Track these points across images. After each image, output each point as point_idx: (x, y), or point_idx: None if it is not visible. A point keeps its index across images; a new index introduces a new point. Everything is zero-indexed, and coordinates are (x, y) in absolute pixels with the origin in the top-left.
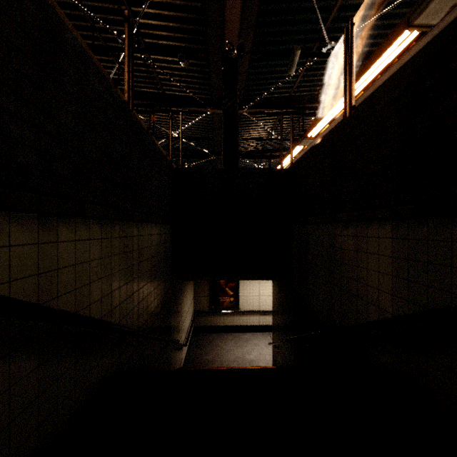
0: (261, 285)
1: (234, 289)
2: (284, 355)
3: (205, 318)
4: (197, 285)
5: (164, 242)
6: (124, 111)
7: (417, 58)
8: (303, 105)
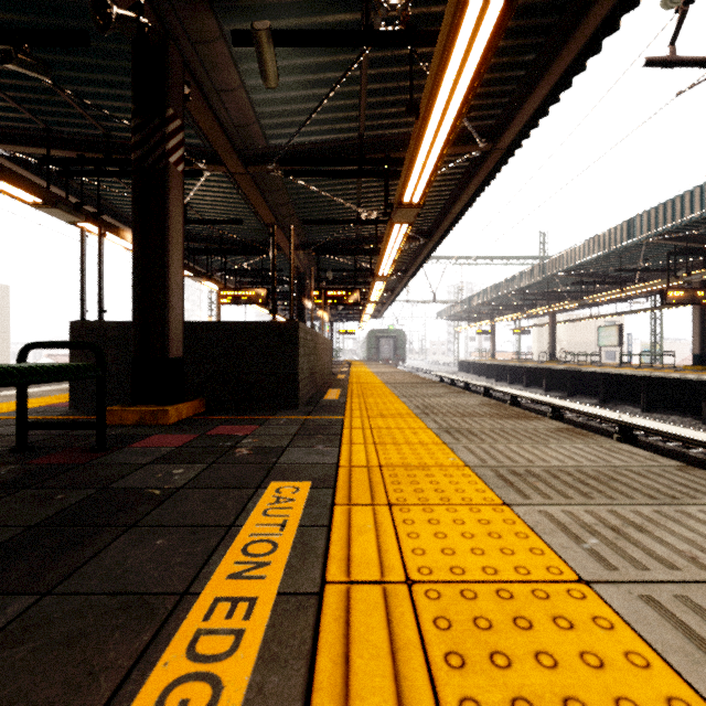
0: None
1: None
2: None
3: None
4: None
5: None
6: None
7: None
8: None
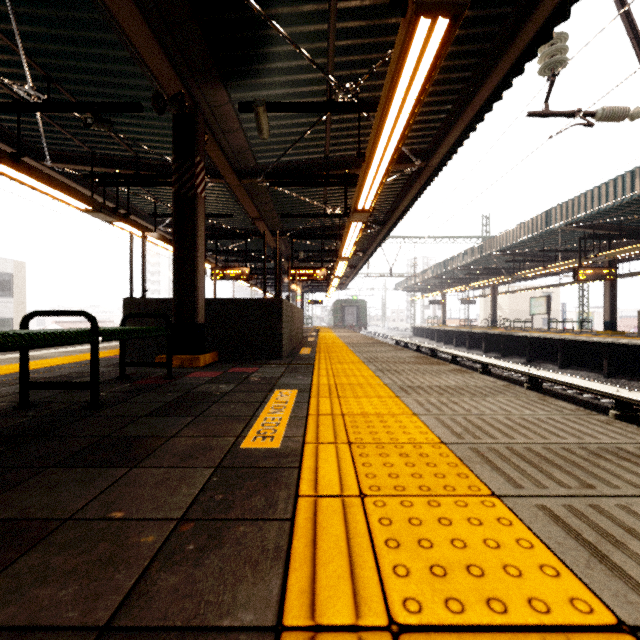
0: None
1: None
2: None
3: None
4: None
5: None
6: None
7: None
8: None
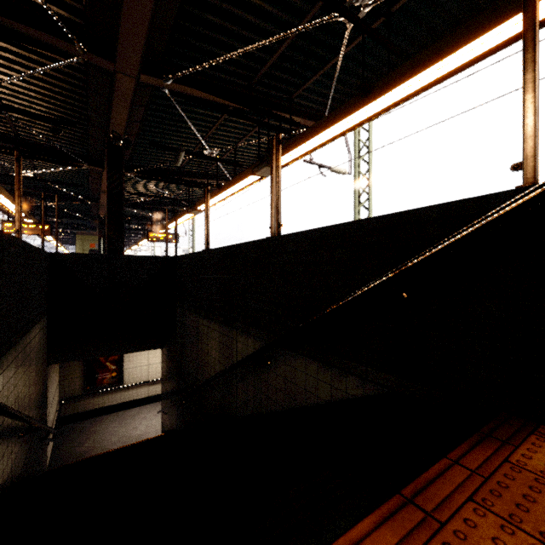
0: (151, 353)
1: (117, 362)
2: (172, 418)
3: (76, 404)
4: (65, 365)
5: (42, 336)
6: (23, 248)
7: (225, 248)
8: (193, 178)
